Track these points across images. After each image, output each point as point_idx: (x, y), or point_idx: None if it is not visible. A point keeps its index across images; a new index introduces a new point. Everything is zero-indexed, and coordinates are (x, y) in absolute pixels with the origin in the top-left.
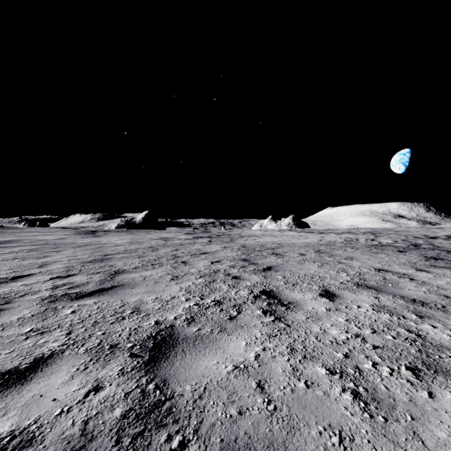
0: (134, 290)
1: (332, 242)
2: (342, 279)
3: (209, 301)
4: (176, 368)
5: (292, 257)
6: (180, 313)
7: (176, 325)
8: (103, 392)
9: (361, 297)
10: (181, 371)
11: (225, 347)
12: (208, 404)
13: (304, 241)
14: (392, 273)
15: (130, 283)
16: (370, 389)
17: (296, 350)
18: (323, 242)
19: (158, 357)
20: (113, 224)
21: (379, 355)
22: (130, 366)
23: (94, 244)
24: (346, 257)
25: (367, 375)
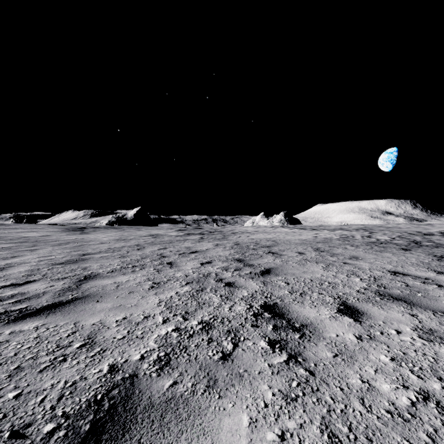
0: (98, 305)
1: (329, 239)
2: (358, 286)
3: (194, 324)
4: None
5: (290, 257)
6: (150, 346)
7: (140, 375)
8: None
9: (393, 315)
10: None
11: (215, 432)
12: None
13: (299, 238)
14: (412, 276)
15: (97, 294)
16: None
17: (338, 439)
18: (319, 239)
19: None
20: (104, 220)
21: None
22: None
23: (78, 241)
24: (350, 256)
25: None
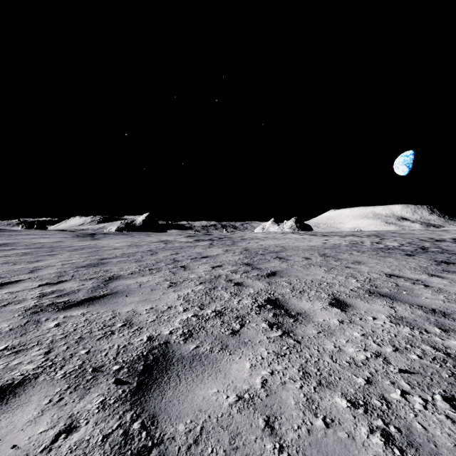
0: (127, 299)
1: (337, 245)
2: (352, 286)
3: (209, 312)
4: (168, 400)
5: (296, 261)
6: (176, 326)
7: (171, 342)
8: (77, 435)
9: (375, 307)
10: (174, 404)
11: (227, 370)
12: (205, 453)
13: (307, 244)
14: (404, 278)
15: (124, 291)
16: (403, 429)
17: (309, 374)
18: (327, 245)
19: (148, 384)
20: (113, 226)
21: (407, 380)
22: (113, 397)
23: (92, 247)
24: (353, 261)
25: (397, 409)
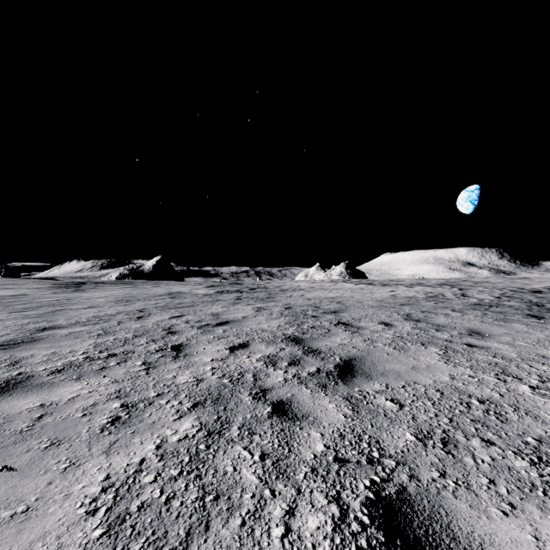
0: None
1: (414, 300)
2: (545, 410)
3: None
4: None
5: (375, 332)
6: None
7: None
8: None
9: None
10: None
11: None
12: None
13: (372, 297)
14: None
15: None
16: None
17: None
18: (400, 300)
19: None
20: (114, 273)
21: None
22: None
23: (57, 304)
24: (467, 331)
25: None
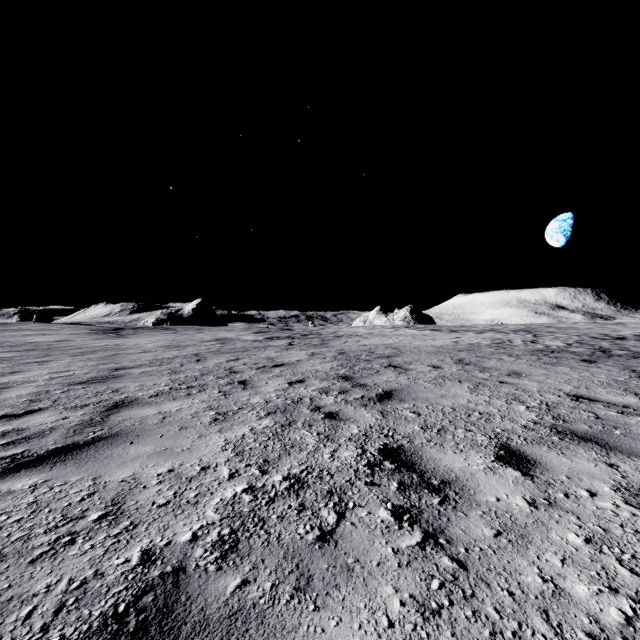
0: (132, 449)
1: (476, 346)
2: (523, 418)
3: (278, 480)
4: None
5: (421, 372)
6: (208, 518)
7: (189, 568)
8: None
9: (581, 465)
10: None
11: None
12: None
13: (432, 344)
14: (603, 403)
15: (131, 431)
16: None
17: None
18: (461, 346)
19: None
20: (150, 318)
21: None
22: None
23: (110, 349)
24: (508, 372)
25: None
